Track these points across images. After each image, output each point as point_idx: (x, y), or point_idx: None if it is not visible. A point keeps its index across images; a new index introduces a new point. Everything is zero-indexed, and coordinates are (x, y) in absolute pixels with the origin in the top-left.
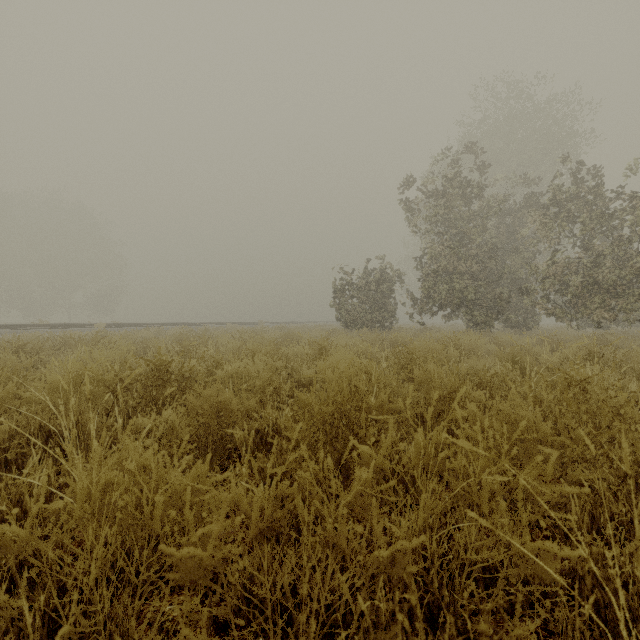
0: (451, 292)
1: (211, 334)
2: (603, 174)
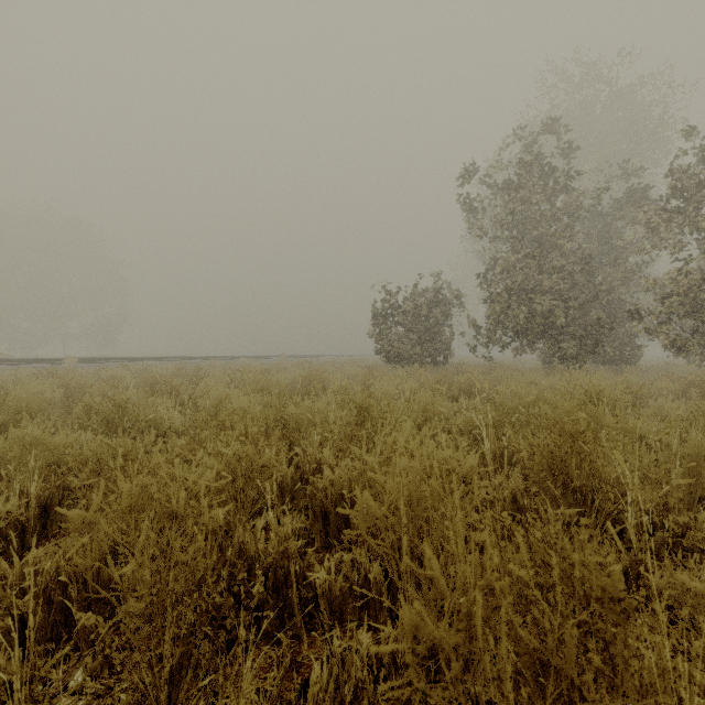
0: (531, 316)
1: (207, 373)
2: None
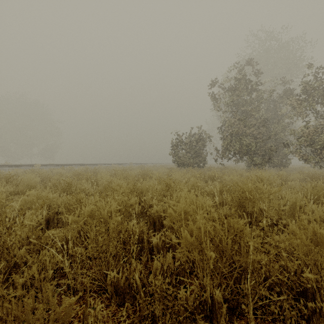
0: (241, 146)
1: (99, 171)
2: None
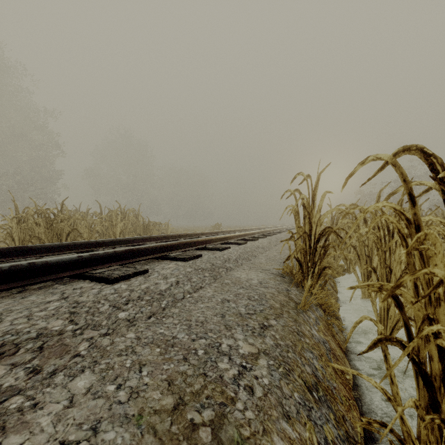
0: None
1: None
2: None
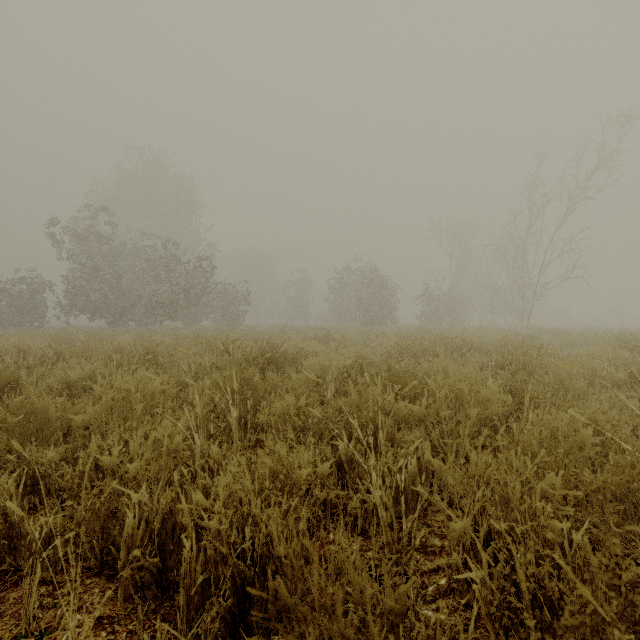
0: (89, 302)
1: None
2: (177, 247)
